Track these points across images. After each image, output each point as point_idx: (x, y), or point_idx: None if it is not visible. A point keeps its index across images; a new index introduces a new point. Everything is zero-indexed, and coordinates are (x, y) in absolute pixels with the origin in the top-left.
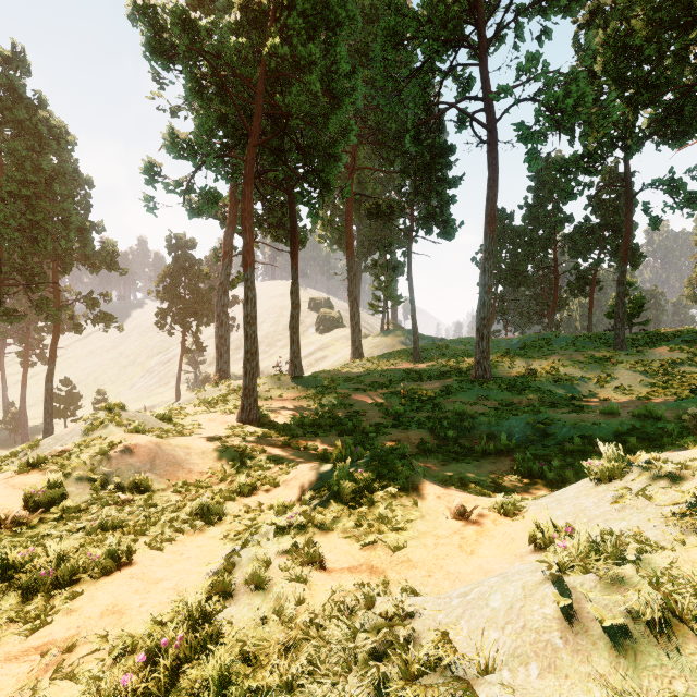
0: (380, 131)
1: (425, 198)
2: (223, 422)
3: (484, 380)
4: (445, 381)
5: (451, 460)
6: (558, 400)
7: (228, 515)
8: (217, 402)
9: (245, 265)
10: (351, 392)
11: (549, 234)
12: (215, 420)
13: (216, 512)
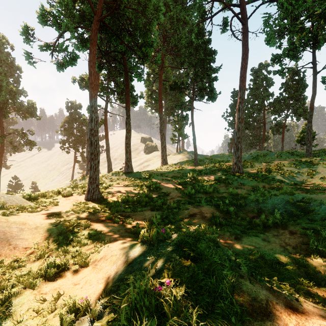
0: (176, 47)
1: (200, 79)
2: (75, 200)
3: (239, 174)
4: (216, 175)
5: (240, 232)
6: (286, 185)
7: (9, 319)
8: (78, 187)
9: (90, 96)
10: (160, 181)
11: (261, 102)
12: (69, 199)
13: None
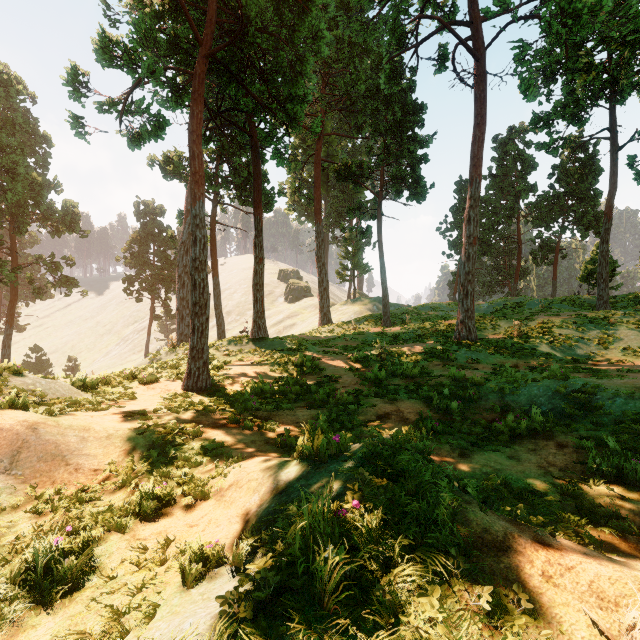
0: (348, 96)
1: (395, 159)
2: (165, 390)
3: (469, 342)
4: (425, 343)
5: (469, 445)
6: (558, 363)
7: (95, 574)
8: (166, 366)
9: (193, 198)
10: (320, 355)
11: (513, 203)
12: (154, 388)
13: (64, 573)
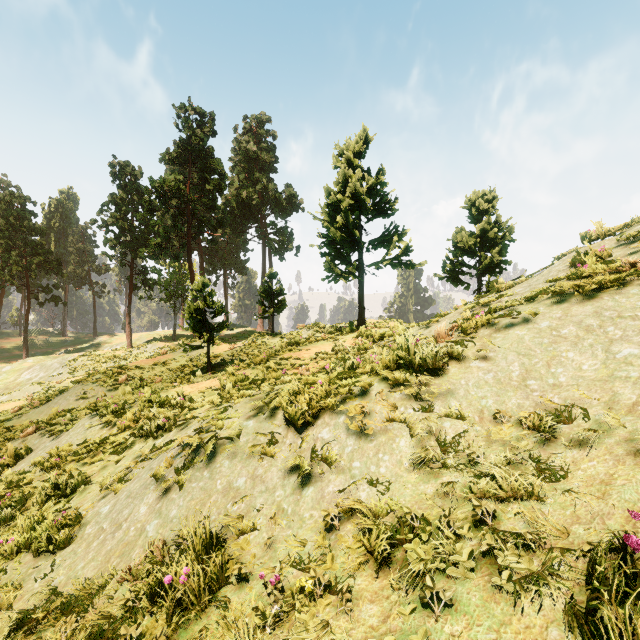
0: None
1: None
2: None
3: None
4: None
5: None
6: None
7: None
8: None
9: None
10: None
11: None
12: None
13: None
